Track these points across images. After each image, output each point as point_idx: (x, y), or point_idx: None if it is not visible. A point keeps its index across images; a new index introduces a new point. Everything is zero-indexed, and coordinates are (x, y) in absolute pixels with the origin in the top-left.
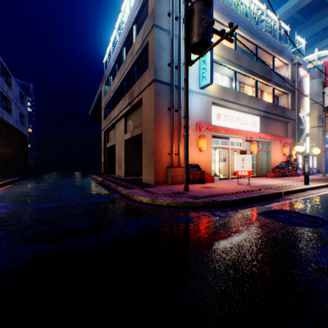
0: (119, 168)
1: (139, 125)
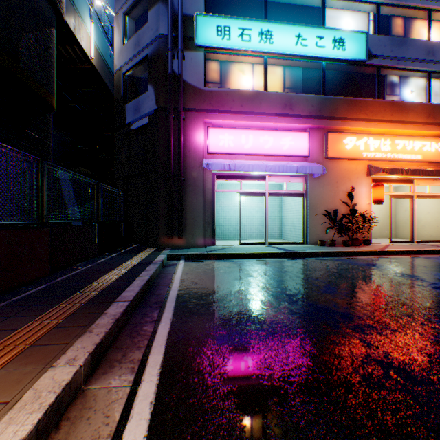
0: None
1: None
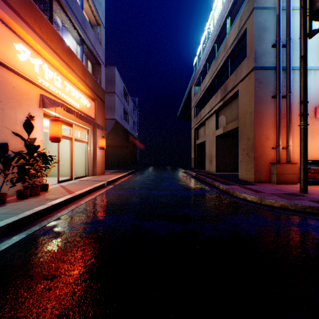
0: (209, 163)
1: (232, 119)
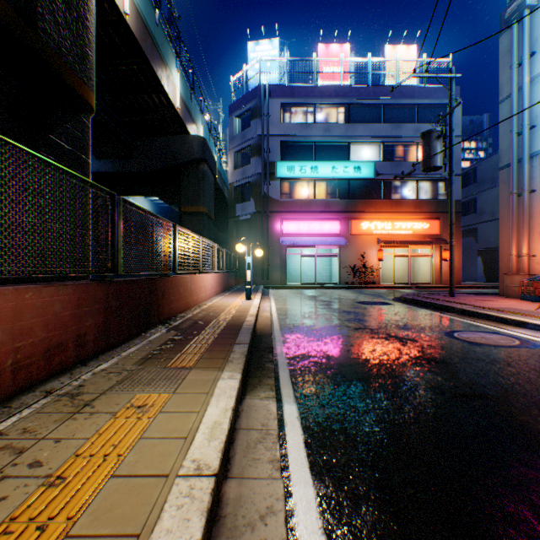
0: None
1: None
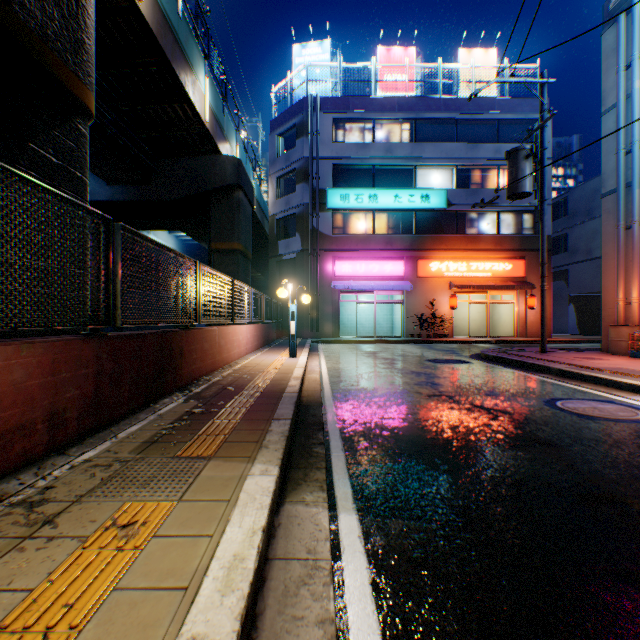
0: None
1: None
